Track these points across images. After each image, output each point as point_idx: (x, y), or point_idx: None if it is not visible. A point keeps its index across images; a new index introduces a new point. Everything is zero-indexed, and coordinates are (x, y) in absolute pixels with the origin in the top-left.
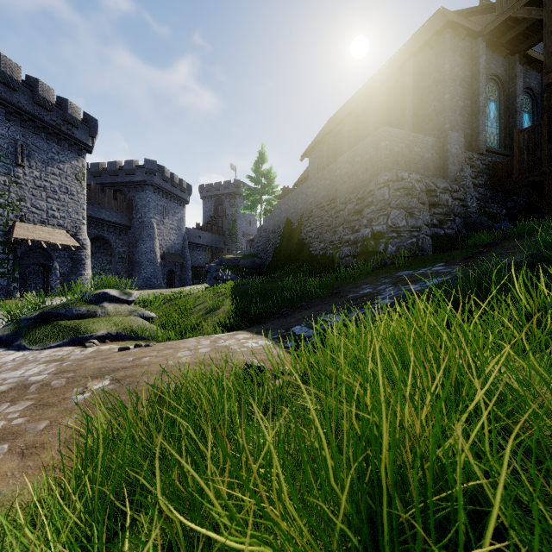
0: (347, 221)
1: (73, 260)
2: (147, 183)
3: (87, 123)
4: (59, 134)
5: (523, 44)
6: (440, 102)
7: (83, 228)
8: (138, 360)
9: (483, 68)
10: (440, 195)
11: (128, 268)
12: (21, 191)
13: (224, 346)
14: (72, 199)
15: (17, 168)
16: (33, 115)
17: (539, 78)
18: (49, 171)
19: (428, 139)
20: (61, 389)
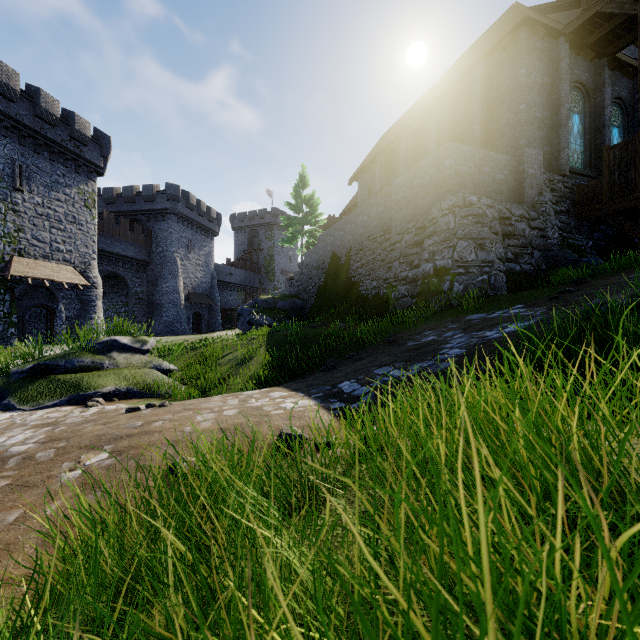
0: (404, 255)
1: (82, 302)
2: (170, 211)
3: (98, 141)
4: (64, 154)
5: (612, 45)
6: (514, 114)
7: (93, 264)
8: (148, 424)
9: (565, 74)
10: (515, 223)
11: (147, 311)
12: (19, 221)
13: (256, 407)
14: (81, 230)
15: (15, 193)
16: (34, 130)
17: (631, 87)
18: (53, 196)
19: (500, 157)
20: (47, 464)
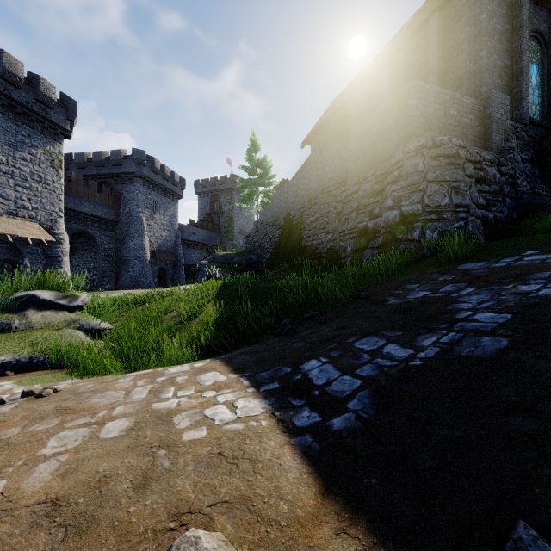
0: (362, 205)
1: (48, 257)
2: (136, 174)
3: (64, 105)
4: (30, 115)
5: None
6: (474, 61)
7: (60, 222)
8: None
9: (527, 20)
10: (486, 168)
11: (116, 266)
12: None
13: (164, 413)
14: (47, 189)
15: None
16: None
17: None
18: (18, 156)
19: (466, 100)
20: None
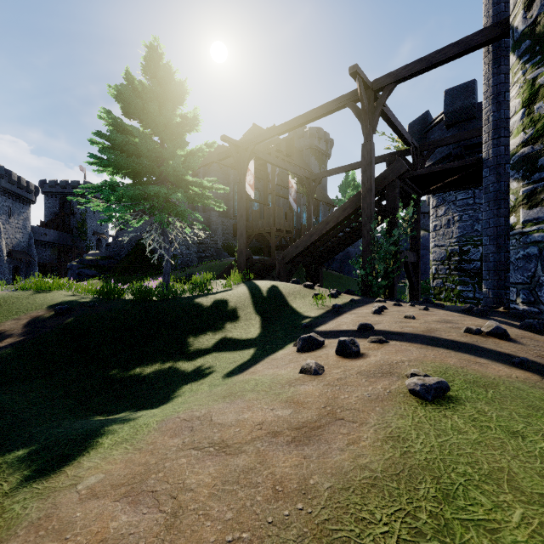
0: None
1: None
2: None
3: None
4: None
5: None
6: (213, 193)
7: None
8: None
9: (231, 181)
10: (204, 239)
11: None
12: None
13: None
14: None
15: None
16: None
17: (262, 183)
18: None
19: (202, 214)
20: None
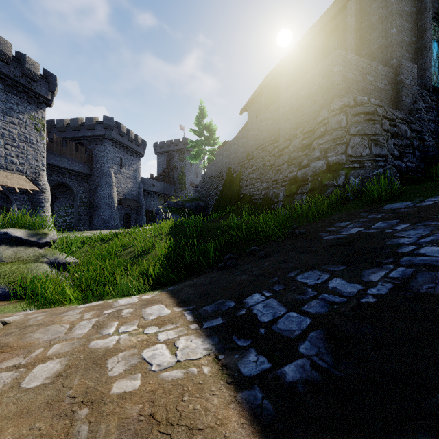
0: (292, 157)
1: (33, 203)
2: (106, 137)
3: (46, 79)
4: (17, 87)
5: None
6: (386, 37)
7: (42, 174)
8: None
9: (430, 3)
10: (399, 125)
11: (89, 211)
12: None
13: (99, 354)
14: (32, 147)
15: None
16: None
17: None
18: (8, 120)
19: (381, 68)
20: None
